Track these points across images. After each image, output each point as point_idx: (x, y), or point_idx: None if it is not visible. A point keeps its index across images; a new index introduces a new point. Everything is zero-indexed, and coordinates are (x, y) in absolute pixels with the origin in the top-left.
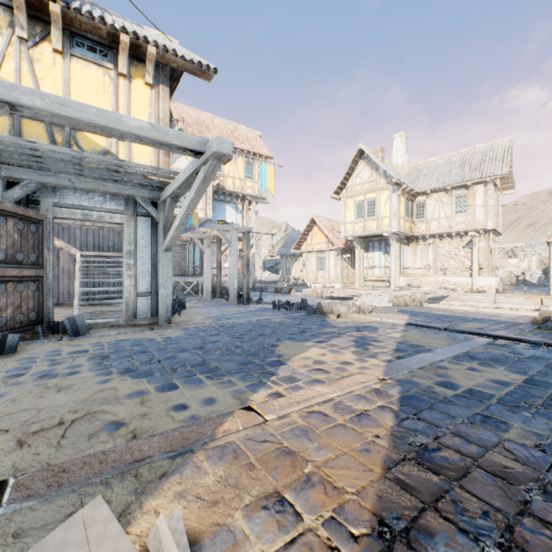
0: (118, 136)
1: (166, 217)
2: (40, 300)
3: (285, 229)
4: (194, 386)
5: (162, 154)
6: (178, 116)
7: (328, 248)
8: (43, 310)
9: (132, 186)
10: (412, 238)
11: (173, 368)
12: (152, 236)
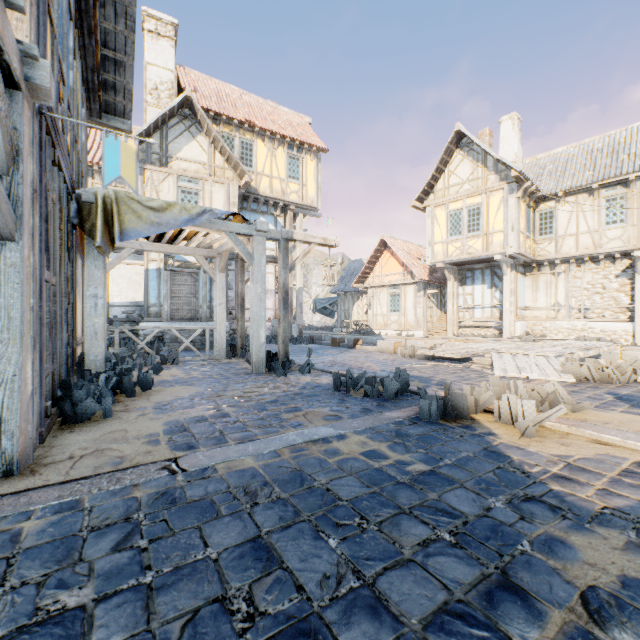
0: None
1: None
2: None
3: (341, 262)
4: None
5: None
6: (187, 83)
7: (404, 281)
8: None
9: None
10: (533, 264)
11: None
12: None
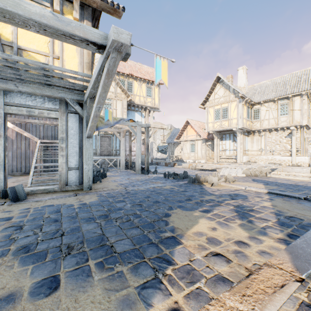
0: (22, 25)
1: (87, 113)
2: None
3: (170, 128)
4: (77, 286)
5: (86, 69)
6: None
7: (197, 139)
8: None
9: (62, 90)
10: (251, 132)
11: (69, 247)
12: (79, 127)
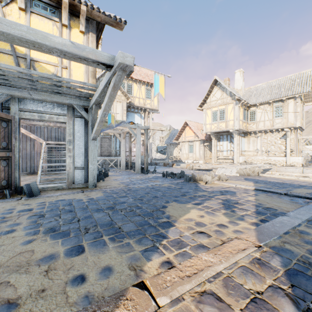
0: (47, 51)
1: (92, 118)
2: (9, 172)
3: (169, 129)
4: (97, 250)
5: (91, 77)
6: None
7: (195, 139)
8: (11, 179)
9: (70, 97)
10: (247, 133)
11: (86, 228)
12: (84, 130)
